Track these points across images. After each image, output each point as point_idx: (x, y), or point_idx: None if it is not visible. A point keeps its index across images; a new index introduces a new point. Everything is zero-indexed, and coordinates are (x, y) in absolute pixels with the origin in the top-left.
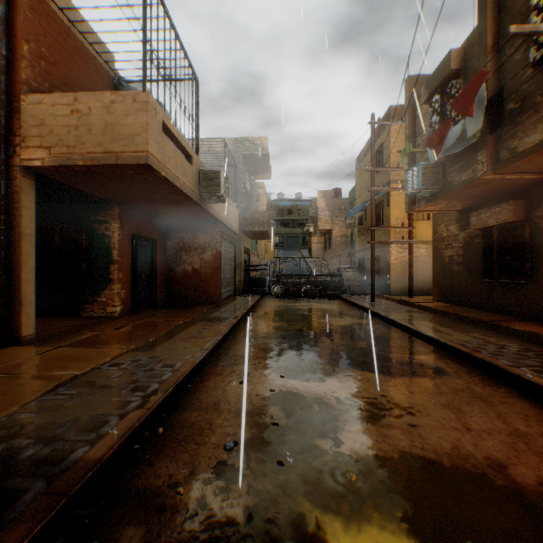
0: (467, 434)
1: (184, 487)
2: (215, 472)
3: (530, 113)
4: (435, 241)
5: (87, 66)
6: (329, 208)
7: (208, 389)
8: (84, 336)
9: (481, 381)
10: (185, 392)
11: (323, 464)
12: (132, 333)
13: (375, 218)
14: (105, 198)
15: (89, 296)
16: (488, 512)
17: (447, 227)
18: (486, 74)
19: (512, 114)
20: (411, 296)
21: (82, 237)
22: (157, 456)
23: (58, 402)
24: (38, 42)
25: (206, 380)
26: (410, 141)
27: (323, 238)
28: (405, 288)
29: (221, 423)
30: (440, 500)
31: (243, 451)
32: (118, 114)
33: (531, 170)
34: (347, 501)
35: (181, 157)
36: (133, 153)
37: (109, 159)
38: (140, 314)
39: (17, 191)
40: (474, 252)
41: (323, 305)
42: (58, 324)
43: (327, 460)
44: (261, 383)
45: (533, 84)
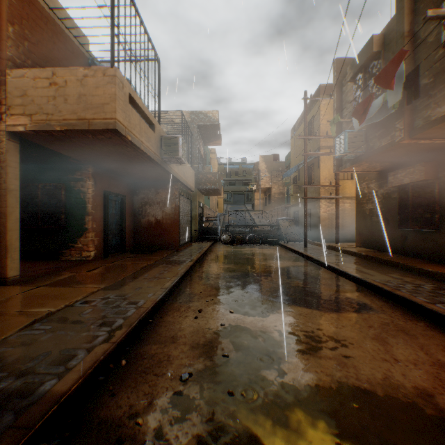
0: (396, 365)
1: (143, 418)
2: (172, 402)
3: (442, 87)
4: (358, 197)
5: (65, 47)
6: (269, 170)
7: (167, 324)
8: (62, 277)
9: (402, 316)
10: (147, 326)
11: (269, 394)
12: (103, 274)
13: (307, 178)
14: (81, 160)
15: (67, 243)
16: (422, 442)
17: (368, 185)
18: (405, 52)
19: (425, 88)
20: (337, 242)
21: (62, 193)
22: (119, 386)
23: (33, 337)
24: (22, 25)
25: (165, 315)
26: (337, 113)
27: (264, 195)
28: (333, 235)
29: (178, 355)
30: (378, 429)
31: (197, 382)
32: (90, 87)
33: (441, 135)
34: (292, 431)
35: (145, 125)
36: (103, 120)
37: (83, 125)
38: (111, 258)
39: (3, 152)
40: (391, 206)
41: (264, 250)
42: (40, 266)
43: (273, 390)
44: (213, 318)
45: (444, 62)
